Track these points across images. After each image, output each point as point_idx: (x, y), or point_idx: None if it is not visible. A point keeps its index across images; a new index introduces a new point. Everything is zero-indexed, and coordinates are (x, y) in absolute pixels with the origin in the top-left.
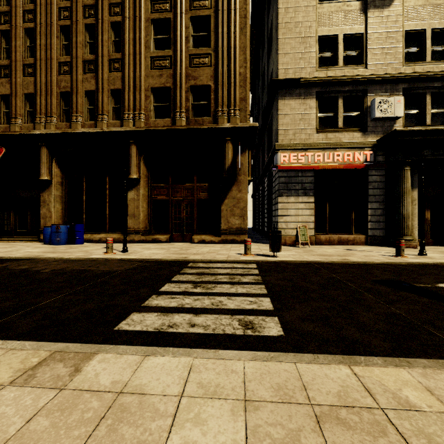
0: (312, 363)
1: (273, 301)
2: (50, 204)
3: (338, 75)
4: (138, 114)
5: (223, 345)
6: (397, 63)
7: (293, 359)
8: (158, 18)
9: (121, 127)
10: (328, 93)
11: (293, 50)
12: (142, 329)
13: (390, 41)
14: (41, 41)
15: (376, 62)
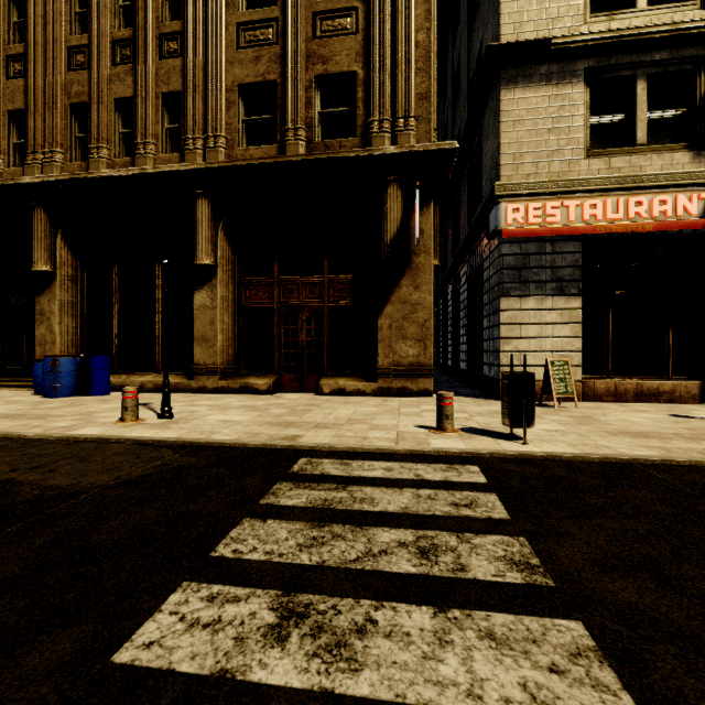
0: None
1: None
2: (53, 317)
3: (640, 25)
4: (213, 139)
5: None
6: None
7: None
8: None
9: (179, 164)
10: (613, 69)
11: None
12: None
13: None
14: (36, 10)
15: None
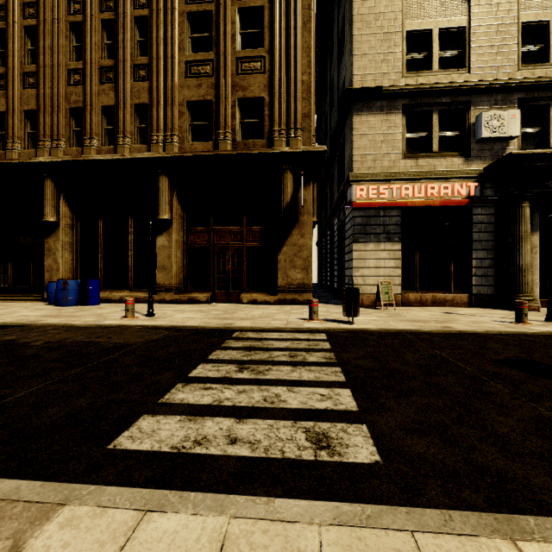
0: (443, 532)
1: (356, 395)
2: (57, 253)
3: (433, 83)
4: (170, 136)
5: (282, 484)
6: (511, 66)
7: (406, 521)
8: (196, 11)
9: (148, 153)
10: (419, 106)
11: (372, 51)
12: (152, 449)
13: (501, 36)
14: (46, 43)
15: (483, 64)
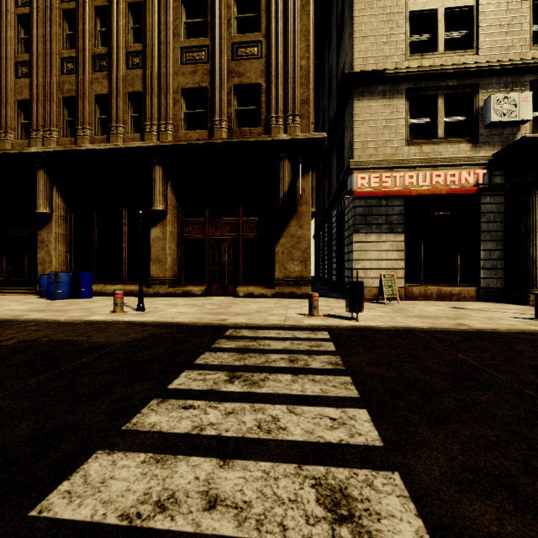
0: None
1: (376, 419)
2: (50, 245)
3: (439, 64)
4: (164, 125)
5: None
6: (522, 46)
7: None
8: None
9: (141, 142)
10: (423, 90)
11: (374, 33)
12: (92, 518)
13: (511, 15)
14: (39, 31)
15: (491, 45)
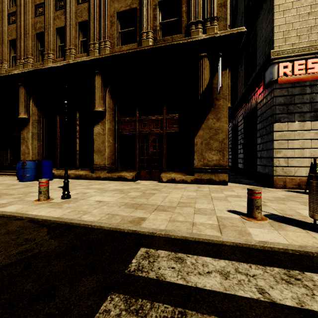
0: None
1: None
2: (28, 141)
3: None
4: (103, 43)
5: None
6: None
7: None
8: None
9: (86, 57)
10: None
11: None
12: None
13: None
14: None
15: None
